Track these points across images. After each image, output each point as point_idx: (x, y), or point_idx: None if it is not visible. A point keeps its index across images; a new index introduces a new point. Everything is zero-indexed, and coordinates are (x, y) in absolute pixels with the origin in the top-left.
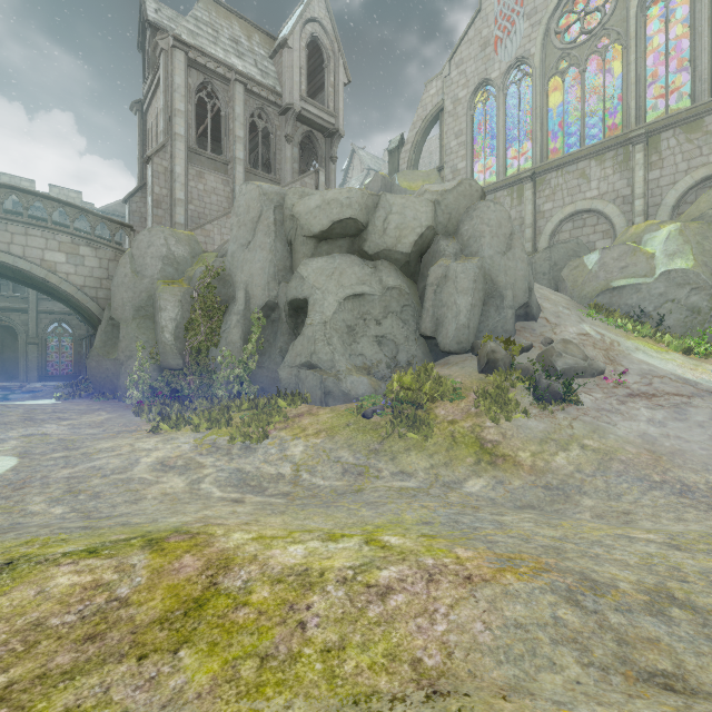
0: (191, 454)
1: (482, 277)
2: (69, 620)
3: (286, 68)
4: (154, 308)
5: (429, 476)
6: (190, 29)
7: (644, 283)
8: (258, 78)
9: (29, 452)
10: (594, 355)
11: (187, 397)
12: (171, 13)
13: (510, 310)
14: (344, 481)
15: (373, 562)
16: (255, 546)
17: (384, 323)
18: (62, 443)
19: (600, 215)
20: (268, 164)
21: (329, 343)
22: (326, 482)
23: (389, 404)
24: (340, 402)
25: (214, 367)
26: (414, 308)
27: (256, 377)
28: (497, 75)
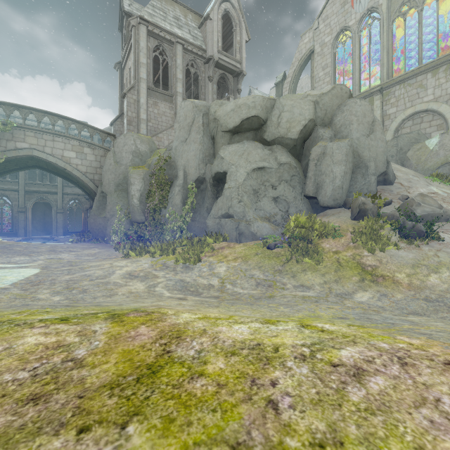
0: (149, 269)
1: (351, 153)
2: (21, 377)
3: (208, 33)
4: (127, 184)
5: (324, 289)
6: (149, 12)
7: None
8: (191, 41)
9: (48, 266)
10: (444, 206)
11: (147, 240)
12: (138, 6)
13: (373, 176)
14: (258, 290)
15: (323, 342)
16: (202, 323)
17: (278, 187)
18: (69, 263)
19: (435, 113)
20: (197, 97)
21: (241, 200)
22: (244, 291)
23: (287, 240)
24: (250, 239)
25: (164, 221)
26: (300, 177)
27: (191, 227)
28: (353, 22)
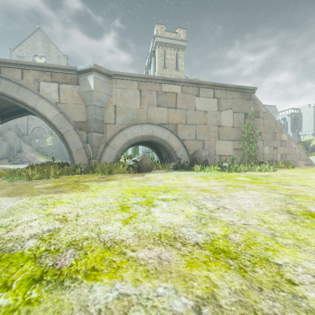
0: None
1: (9, 145)
2: None
3: None
4: None
5: None
6: None
7: (45, 147)
8: None
9: None
10: (31, 159)
11: None
12: None
13: (15, 151)
14: None
15: None
16: None
17: None
18: None
19: (43, 129)
20: None
21: None
22: None
23: None
24: None
25: None
26: None
27: None
28: None
